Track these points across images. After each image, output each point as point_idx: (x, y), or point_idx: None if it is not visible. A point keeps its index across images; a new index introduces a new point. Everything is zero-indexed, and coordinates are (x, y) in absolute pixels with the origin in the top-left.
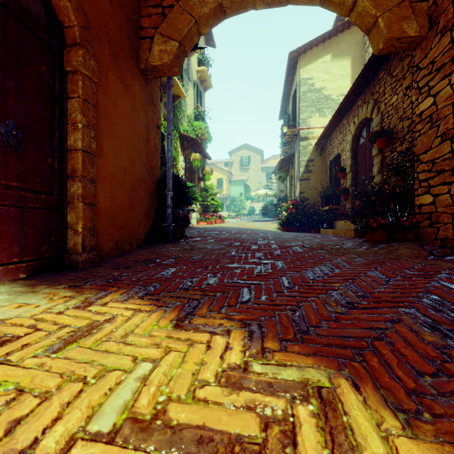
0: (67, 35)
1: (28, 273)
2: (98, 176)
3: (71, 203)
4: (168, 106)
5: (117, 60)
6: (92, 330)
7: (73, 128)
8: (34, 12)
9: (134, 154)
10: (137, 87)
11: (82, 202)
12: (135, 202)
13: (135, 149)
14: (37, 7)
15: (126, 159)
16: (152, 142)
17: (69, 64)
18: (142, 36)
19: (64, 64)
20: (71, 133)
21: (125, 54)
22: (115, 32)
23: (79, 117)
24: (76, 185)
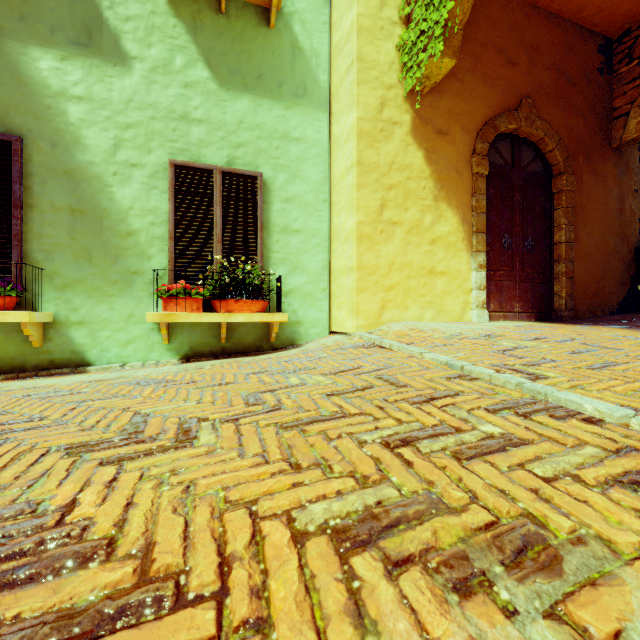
0: (553, 170)
1: (535, 319)
2: (574, 257)
3: (556, 279)
4: None
5: (589, 160)
6: (590, 329)
7: (558, 229)
8: (537, 170)
9: (605, 230)
10: (608, 168)
11: (564, 277)
12: (606, 273)
13: (606, 225)
14: (538, 166)
15: (597, 237)
16: (626, 211)
17: (555, 188)
18: (614, 117)
19: (552, 189)
20: (556, 232)
21: (597, 148)
22: (587, 139)
23: (562, 221)
24: (560, 266)
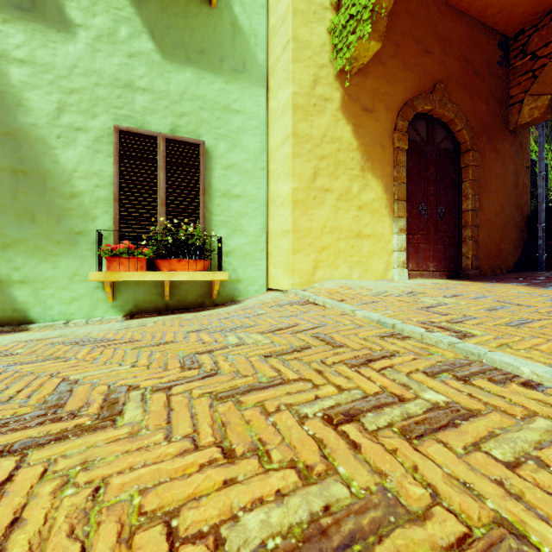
0: (462, 147)
1: (446, 277)
2: (478, 223)
3: (464, 242)
4: (539, 147)
5: (490, 139)
6: (496, 287)
7: (465, 199)
8: (447, 147)
9: (503, 200)
10: (506, 147)
11: (471, 240)
12: (504, 237)
13: (504, 196)
14: (448, 143)
15: (497, 206)
16: (520, 185)
17: (463, 163)
18: (511, 104)
19: (460, 164)
20: (464, 201)
21: (497, 130)
22: (489, 121)
23: (469, 191)
24: (467, 231)
